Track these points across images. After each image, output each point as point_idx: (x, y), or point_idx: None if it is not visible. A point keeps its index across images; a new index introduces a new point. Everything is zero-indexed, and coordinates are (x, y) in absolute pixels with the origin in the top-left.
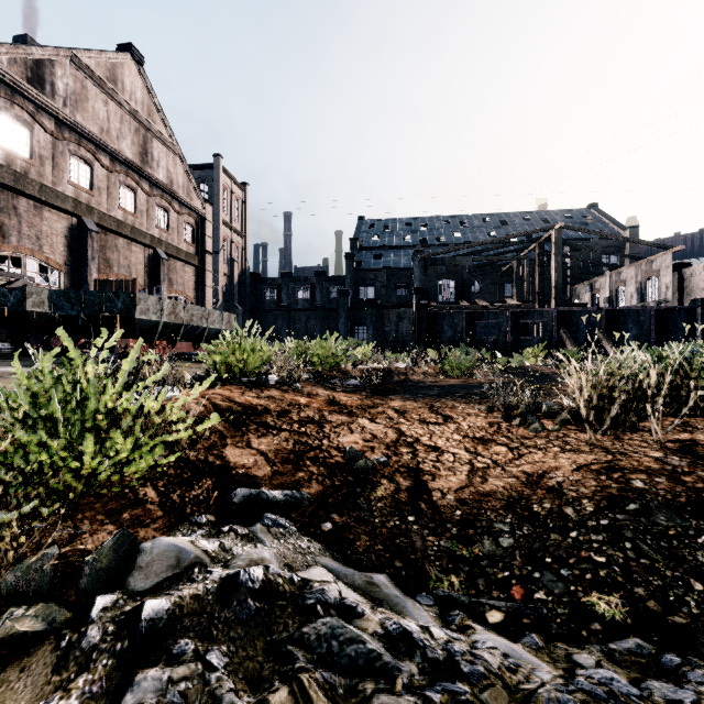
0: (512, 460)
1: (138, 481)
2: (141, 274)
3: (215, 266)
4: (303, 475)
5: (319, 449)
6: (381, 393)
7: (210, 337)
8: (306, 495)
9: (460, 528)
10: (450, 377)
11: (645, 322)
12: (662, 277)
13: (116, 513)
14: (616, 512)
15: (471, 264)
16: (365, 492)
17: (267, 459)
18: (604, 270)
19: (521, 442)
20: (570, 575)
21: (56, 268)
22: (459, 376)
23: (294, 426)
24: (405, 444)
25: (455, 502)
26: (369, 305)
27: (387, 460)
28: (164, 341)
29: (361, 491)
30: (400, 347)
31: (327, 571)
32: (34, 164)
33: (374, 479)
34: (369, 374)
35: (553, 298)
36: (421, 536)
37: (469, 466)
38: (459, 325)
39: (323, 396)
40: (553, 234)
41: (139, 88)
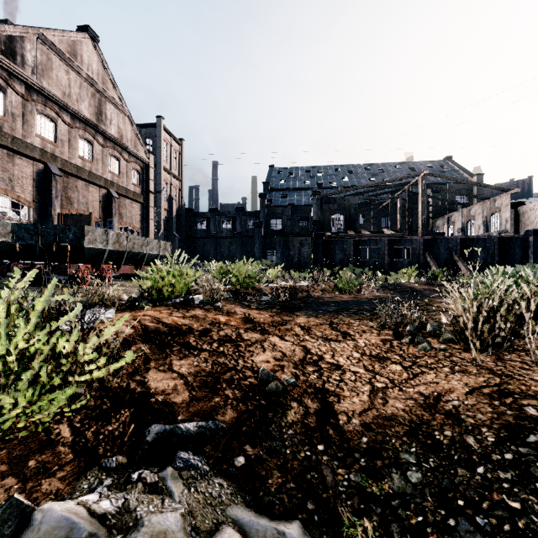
0: (407, 380)
1: (47, 424)
2: (97, 209)
3: (157, 203)
4: (218, 400)
5: (235, 370)
6: (288, 309)
7: (150, 261)
8: (220, 425)
9: (368, 459)
10: (343, 293)
11: (490, 248)
12: (503, 213)
13: (21, 460)
14: (518, 444)
15: (356, 202)
16: (277, 417)
17: (186, 383)
18: (458, 207)
19: (413, 361)
20: (487, 525)
21: (26, 205)
22: (350, 292)
23: (213, 345)
24: (311, 363)
25: (361, 427)
26: (277, 234)
27: (296, 381)
28: (110, 265)
29: (272, 416)
30: (302, 266)
31: (237, 536)
32: (7, 120)
33: (284, 401)
34: (278, 291)
35: (420, 229)
36: (331, 468)
37: (369, 386)
38: (347, 249)
39: (240, 314)
40: (420, 180)
41: (95, 61)
